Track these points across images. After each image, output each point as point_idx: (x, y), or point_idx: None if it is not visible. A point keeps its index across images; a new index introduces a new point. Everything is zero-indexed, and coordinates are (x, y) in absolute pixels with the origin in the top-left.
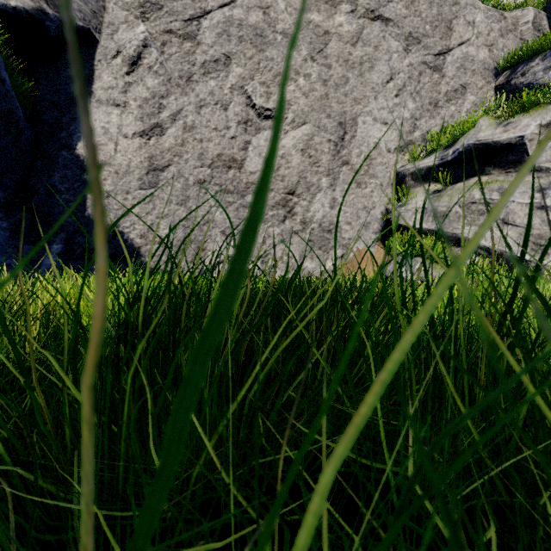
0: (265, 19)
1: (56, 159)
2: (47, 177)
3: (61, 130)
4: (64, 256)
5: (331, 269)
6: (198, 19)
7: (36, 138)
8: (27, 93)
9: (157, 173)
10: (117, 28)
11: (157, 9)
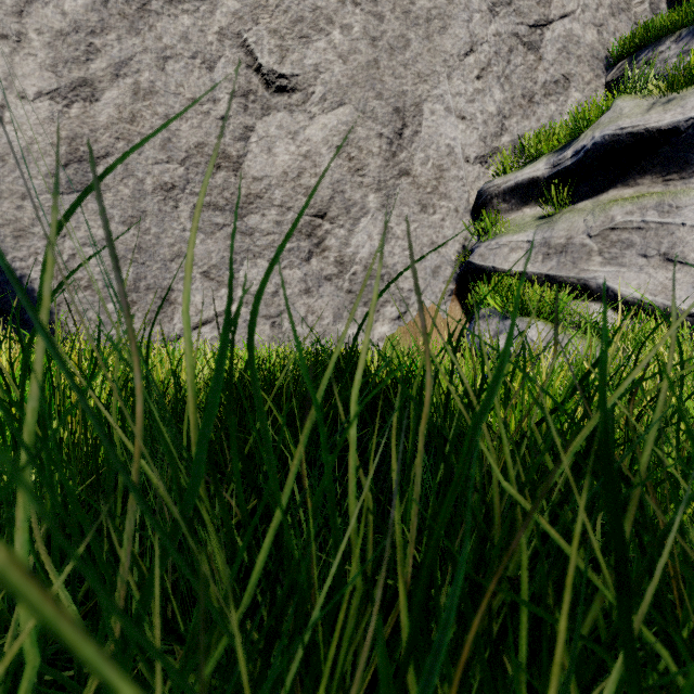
0: None
1: None
2: None
3: None
4: None
5: (383, 336)
6: None
7: None
8: None
9: (84, 167)
10: None
11: None
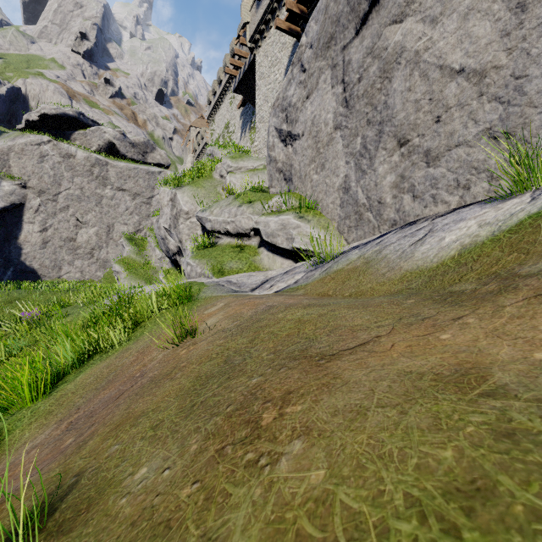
0: (81, 192)
1: (12, 242)
2: (9, 248)
3: (14, 233)
4: (14, 272)
5: None
6: (58, 195)
7: (6, 236)
8: (3, 223)
9: (46, 244)
10: (31, 200)
11: (44, 193)
